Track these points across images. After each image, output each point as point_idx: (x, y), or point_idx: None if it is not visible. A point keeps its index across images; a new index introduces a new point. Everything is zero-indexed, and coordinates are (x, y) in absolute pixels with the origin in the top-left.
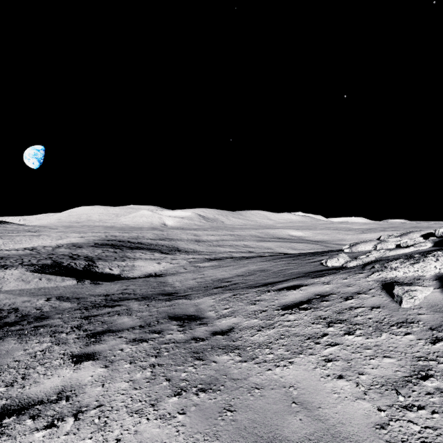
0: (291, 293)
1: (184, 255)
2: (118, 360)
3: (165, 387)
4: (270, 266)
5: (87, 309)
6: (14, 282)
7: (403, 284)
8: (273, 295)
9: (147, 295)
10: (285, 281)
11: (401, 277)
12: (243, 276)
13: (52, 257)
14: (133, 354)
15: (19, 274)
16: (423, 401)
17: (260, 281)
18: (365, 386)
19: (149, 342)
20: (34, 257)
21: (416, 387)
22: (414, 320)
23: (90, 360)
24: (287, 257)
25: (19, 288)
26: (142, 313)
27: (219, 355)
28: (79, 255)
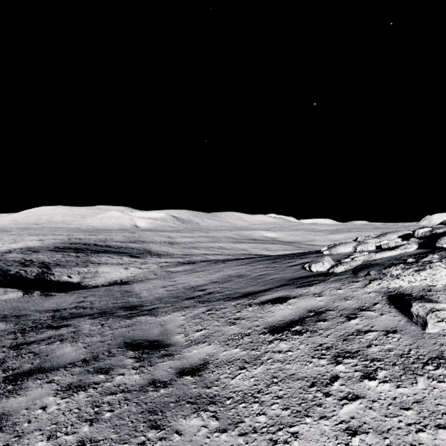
0: (277, 308)
1: (156, 258)
2: (30, 433)
3: None
4: (248, 270)
5: (24, 333)
6: None
7: (419, 298)
8: (256, 310)
9: (105, 310)
10: (268, 291)
11: (406, 287)
12: (219, 283)
13: None
14: (58, 418)
15: None
16: None
17: (238, 290)
18: None
19: (89, 392)
20: None
21: None
22: None
23: None
24: (265, 259)
25: None
26: (91, 339)
27: (185, 417)
28: (34, 260)
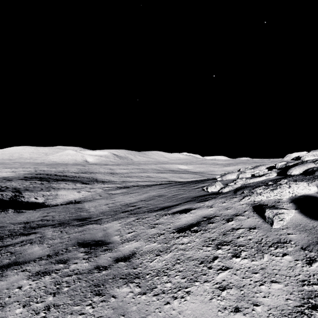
0: (183, 216)
1: (101, 184)
2: (11, 303)
3: None
4: (166, 192)
5: (2, 239)
6: None
7: (271, 207)
8: (169, 218)
9: (63, 221)
10: (178, 205)
11: (265, 200)
12: (145, 201)
13: None
14: (30, 293)
15: None
16: None
17: (158, 205)
18: None
19: (52, 276)
20: None
21: None
22: (287, 240)
23: None
24: (178, 184)
25: None
26: (53, 241)
27: (119, 287)
28: (8, 187)
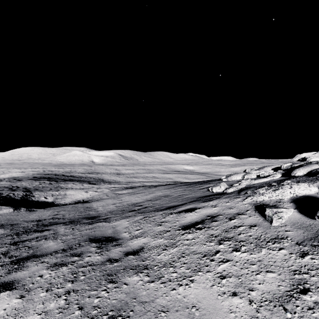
0: (188, 215)
1: (107, 184)
2: (35, 289)
3: (76, 318)
4: (172, 192)
5: (18, 235)
6: None
7: (271, 206)
8: (175, 217)
9: (73, 219)
10: (183, 205)
11: (267, 200)
12: (151, 201)
13: None
14: (51, 280)
15: None
16: (308, 317)
17: (164, 205)
18: (256, 303)
19: (69, 266)
20: None
21: (298, 302)
22: (284, 236)
23: (7, 291)
24: (183, 185)
25: None
26: (66, 237)
27: (130, 276)
28: (19, 186)
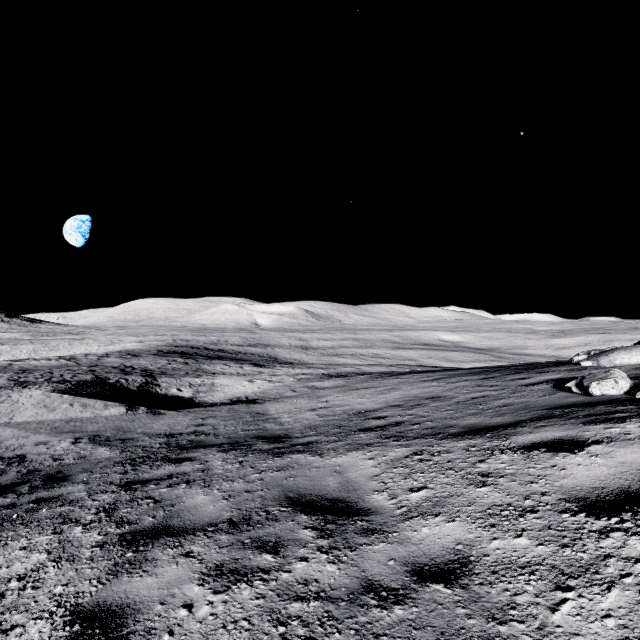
0: (568, 460)
1: (287, 368)
2: None
3: None
4: (446, 389)
5: (134, 465)
6: (32, 409)
7: None
8: (521, 462)
9: (236, 439)
10: (519, 426)
11: None
12: (403, 408)
13: (95, 370)
14: (217, 634)
15: (41, 396)
16: None
17: (449, 421)
18: None
19: (256, 587)
20: (69, 370)
21: None
22: None
23: None
24: (466, 373)
25: (38, 420)
26: (231, 485)
27: None
28: (135, 367)
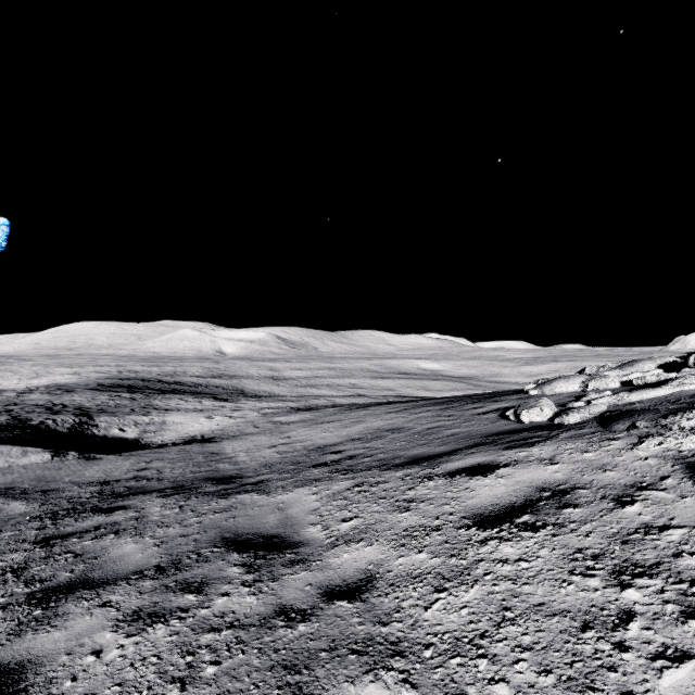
0: (479, 483)
1: (254, 402)
2: None
3: None
4: (408, 420)
5: (55, 518)
6: None
7: None
8: (442, 487)
9: (182, 483)
10: (454, 454)
11: None
12: (362, 441)
13: (12, 409)
14: (123, 673)
15: None
16: None
17: (400, 452)
18: None
19: (172, 626)
20: None
21: None
22: None
23: None
24: (431, 404)
25: None
26: (166, 531)
27: (353, 680)
28: (67, 404)
